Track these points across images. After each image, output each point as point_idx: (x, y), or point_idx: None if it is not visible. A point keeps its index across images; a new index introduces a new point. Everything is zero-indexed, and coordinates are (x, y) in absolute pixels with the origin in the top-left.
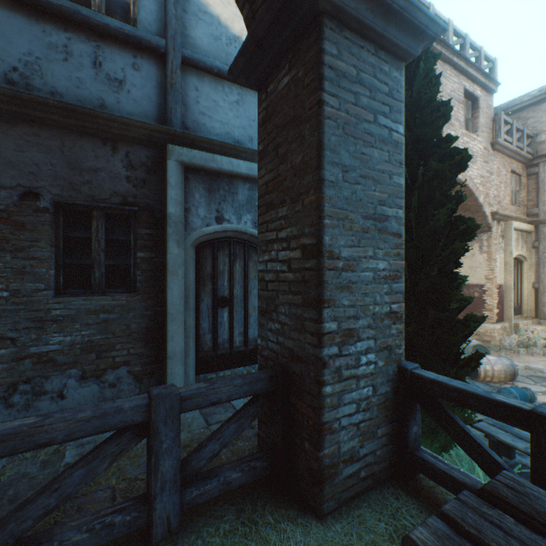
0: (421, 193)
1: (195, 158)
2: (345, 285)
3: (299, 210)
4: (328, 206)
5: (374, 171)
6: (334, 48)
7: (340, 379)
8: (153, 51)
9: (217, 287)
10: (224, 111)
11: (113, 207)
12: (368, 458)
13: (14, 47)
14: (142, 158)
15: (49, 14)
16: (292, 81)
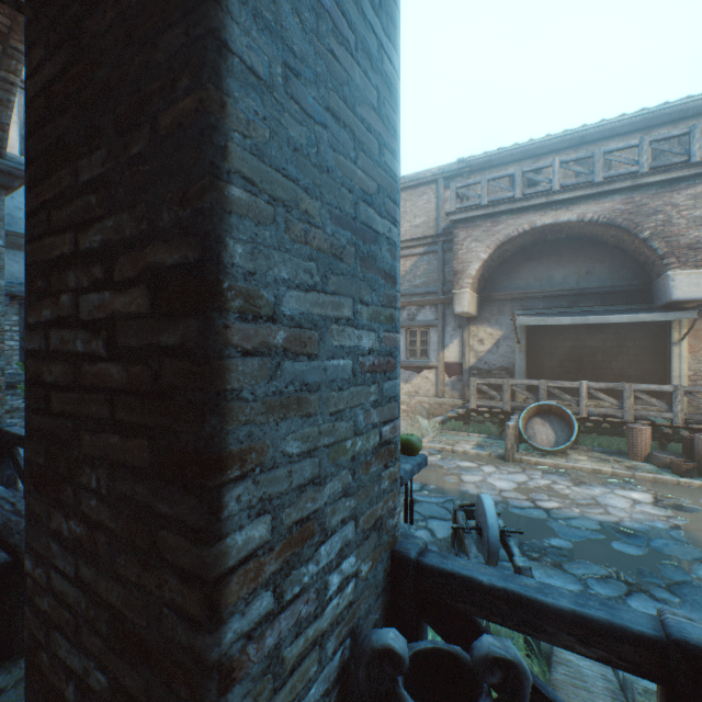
0: None
1: None
2: None
3: None
4: None
5: None
6: None
7: None
8: None
9: None
10: None
11: None
12: None
13: None
14: None
15: None
16: None
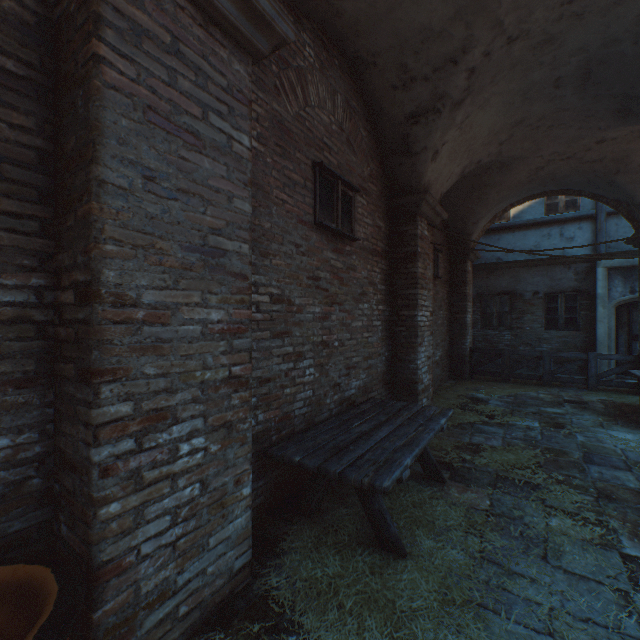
0: None
1: (613, 263)
2: None
3: None
4: None
5: None
6: None
7: None
8: (588, 218)
9: (631, 329)
10: None
11: (568, 293)
12: None
13: (530, 242)
14: (582, 269)
15: (542, 225)
16: None
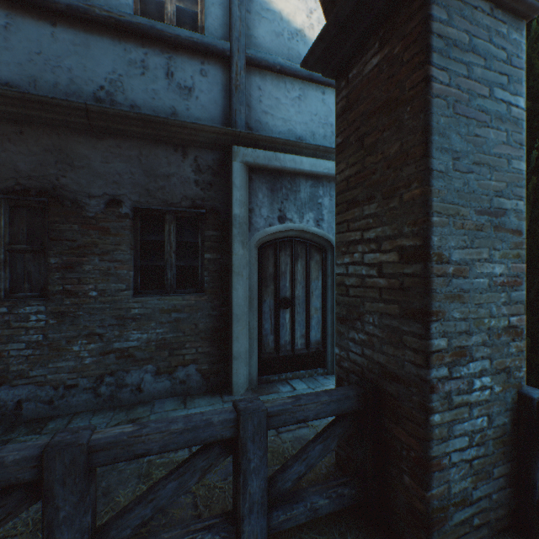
0: (536, 179)
1: (259, 157)
2: (455, 294)
3: (395, 206)
4: (436, 201)
5: (489, 156)
6: (443, 12)
7: (450, 406)
8: (218, 56)
9: (279, 288)
10: (286, 108)
11: (183, 211)
12: (483, 503)
13: (101, 67)
14: (208, 161)
15: (129, 33)
16: (383, 60)
